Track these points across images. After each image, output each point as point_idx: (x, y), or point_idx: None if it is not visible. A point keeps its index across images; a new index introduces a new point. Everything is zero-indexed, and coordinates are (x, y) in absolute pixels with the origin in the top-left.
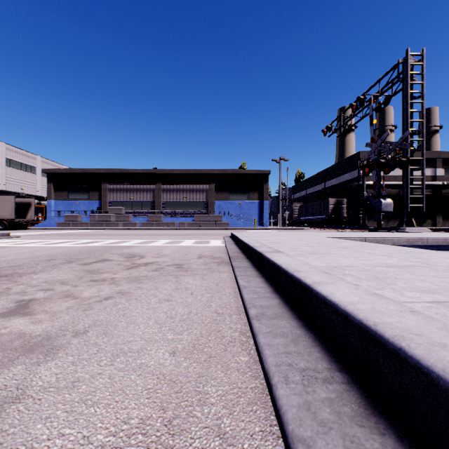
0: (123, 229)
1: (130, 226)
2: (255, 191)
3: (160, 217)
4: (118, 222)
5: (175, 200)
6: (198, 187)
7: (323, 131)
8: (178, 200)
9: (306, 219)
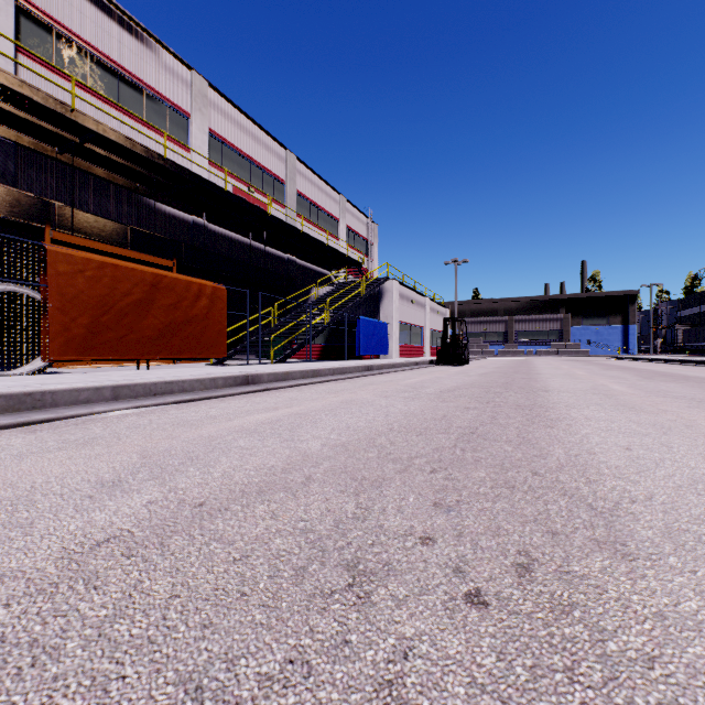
0: (490, 356)
1: (488, 354)
2: (617, 315)
3: (516, 345)
4: (480, 350)
5: (527, 330)
6: (551, 317)
7: (691, 276)
8: (530, 329)
9: (691, 346)
